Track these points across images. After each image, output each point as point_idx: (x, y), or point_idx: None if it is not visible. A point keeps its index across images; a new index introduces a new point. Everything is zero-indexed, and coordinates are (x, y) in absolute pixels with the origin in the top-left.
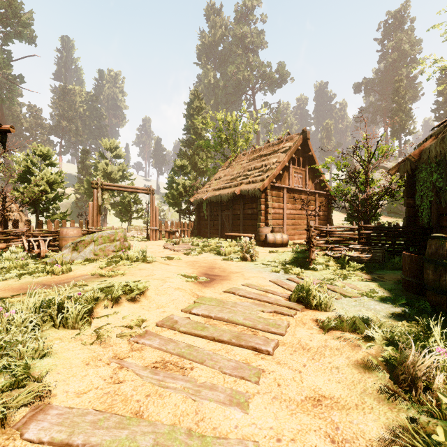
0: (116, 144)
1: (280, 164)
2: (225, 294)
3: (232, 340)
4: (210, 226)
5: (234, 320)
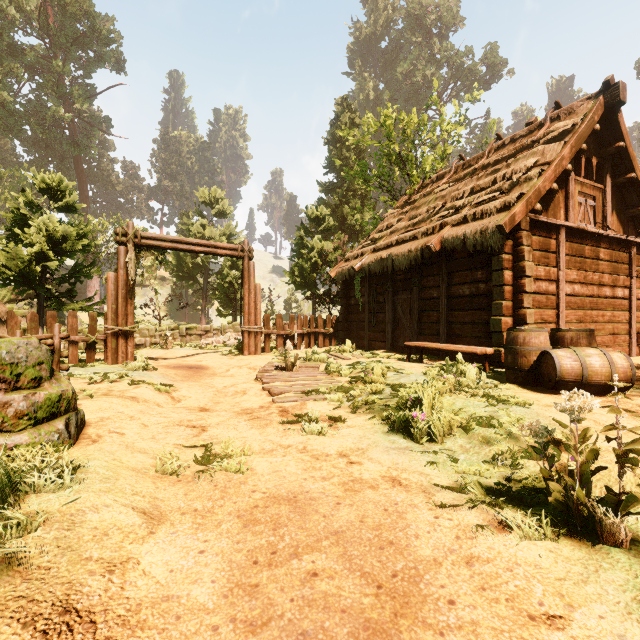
0: (218, 195)
1: (552, 165)
2: None
3: None
4: (369, 325)
5: None
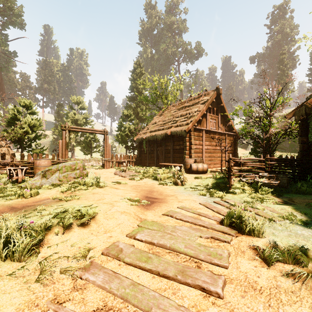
0: (81, 100)
1: (200, 112)
2: (164, 217)
3: (178, 276)
4: (148, 158)
5: (176, 248)
